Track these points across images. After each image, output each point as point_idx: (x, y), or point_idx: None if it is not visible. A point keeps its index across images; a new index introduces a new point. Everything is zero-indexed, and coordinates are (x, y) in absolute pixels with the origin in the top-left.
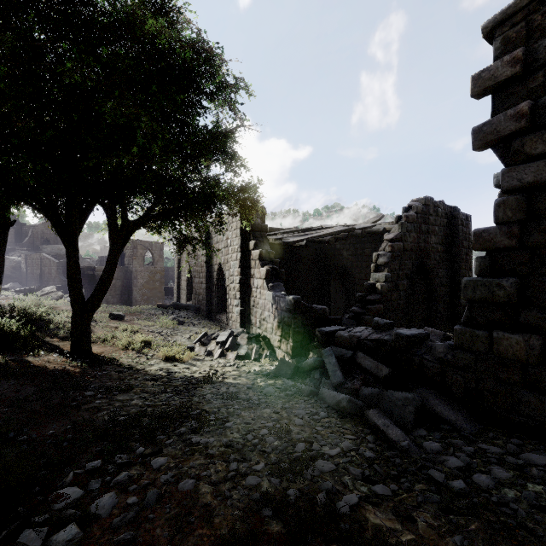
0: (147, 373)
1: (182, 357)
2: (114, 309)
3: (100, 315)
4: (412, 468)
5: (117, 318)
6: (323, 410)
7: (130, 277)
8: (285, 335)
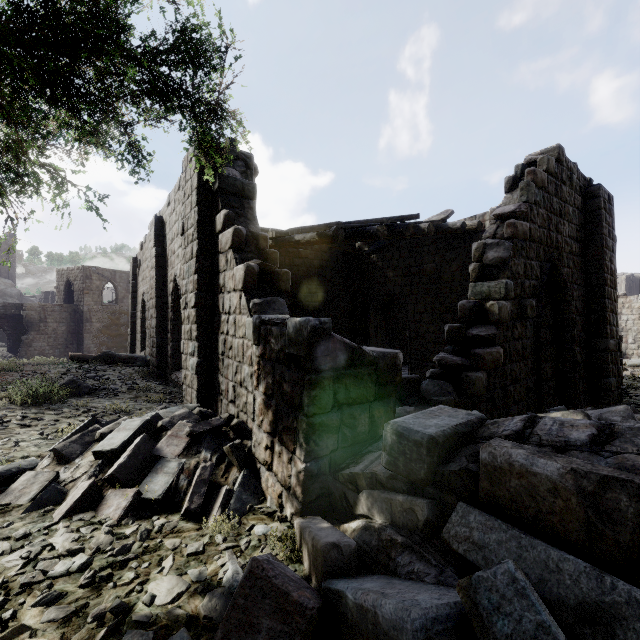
0: None
1: None
2: None
3: None
4: None
5: None
6: None
7: (81, 319)
8: (283, 435)
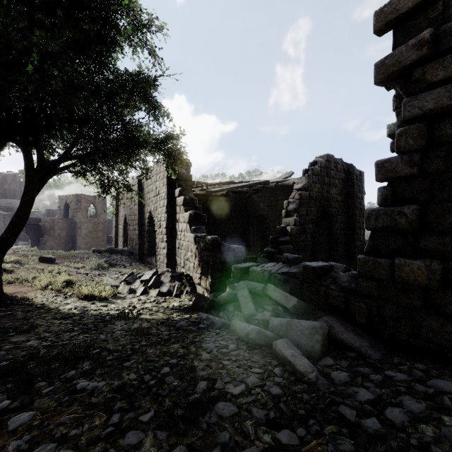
0: (59, 311)
1: (101, 295)
2: (48, 253)
3: (31, 258)
4: (321, 405)
5: (47, 261)
6: (233, 342)
7: (75, 228)
8: (204, 272)
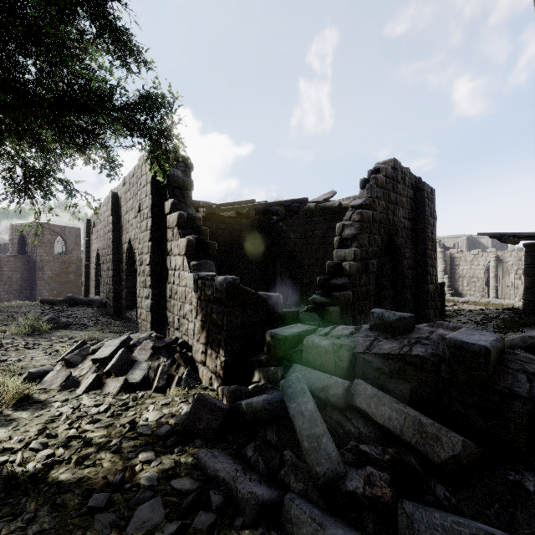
0: None
1: None
2: None
3: None
4: None
5: None
6: None
7: (34, 268)
8: (212, 343)
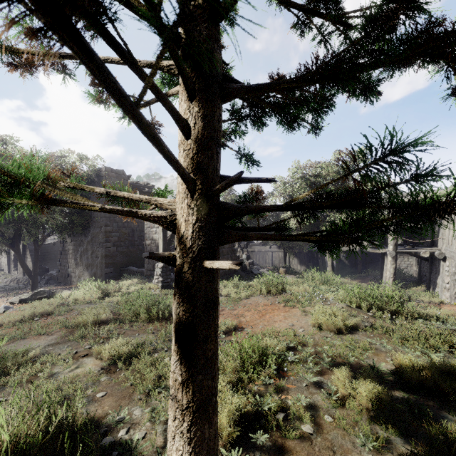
0: None
1: None
2: None
3: None
4: None
5: None
6: None
7: None
8: None
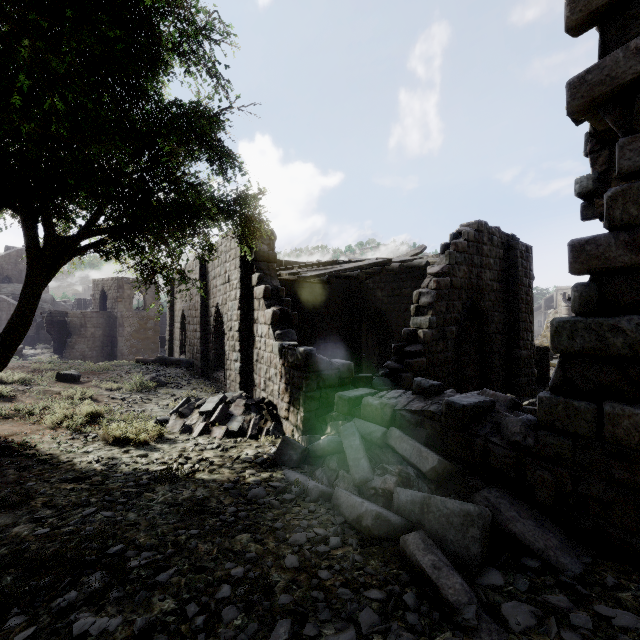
0: (72, 467)
1: (139, 437)
2: (71, 366)
3: (45, 375)
4: None
5: (67, 379)
6: (336, 531)
7: (115, 325)
8: (294, 402)
